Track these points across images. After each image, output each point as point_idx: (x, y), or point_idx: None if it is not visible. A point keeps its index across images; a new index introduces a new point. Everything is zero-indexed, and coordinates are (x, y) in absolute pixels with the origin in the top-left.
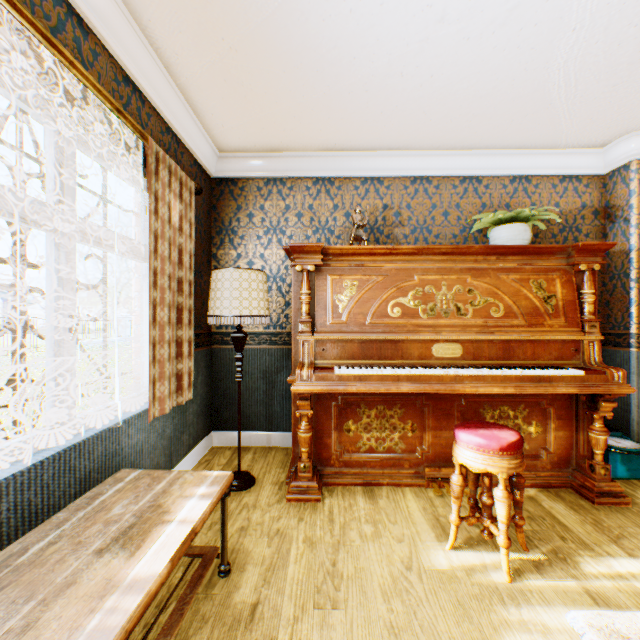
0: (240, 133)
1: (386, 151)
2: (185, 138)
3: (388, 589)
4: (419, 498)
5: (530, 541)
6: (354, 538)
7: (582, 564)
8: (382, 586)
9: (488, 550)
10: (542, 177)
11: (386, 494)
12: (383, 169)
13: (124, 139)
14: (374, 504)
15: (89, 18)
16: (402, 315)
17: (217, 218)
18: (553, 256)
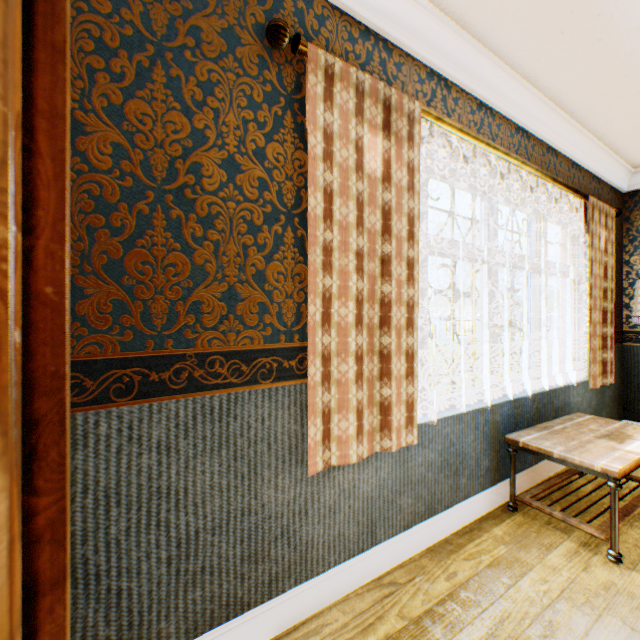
0: None
1: None
2: (603, 176)
3: None
4: None
5: None
6: None
7: None
8: None
9: None
10: None
11: None
12: None
13: (570, 204)
14: None
15: (558, 148)
16: None
17: (628, 228)
18: None
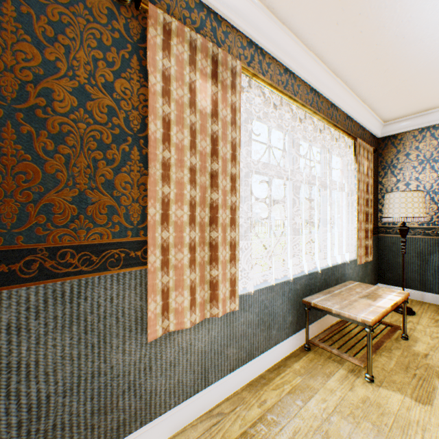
0: (401, 110)
1: None
2: (366, 126)
3: None
4: None
5: None
6: None
7: None
8: None
9: None
10: None
11: None
12: None
13: (345, 143)
14: None
15: (338, 105)
16: None
17: (381, 160)
18: None
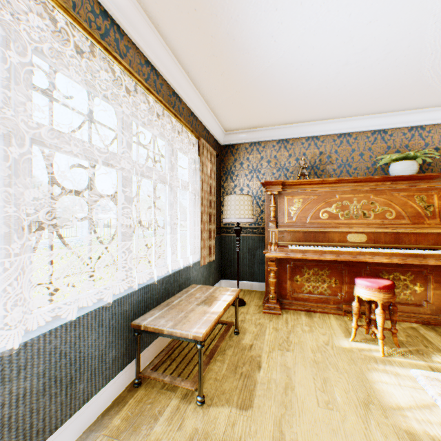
0: (237, 122)
1: (321, 121)
2: (211, 130)
3: (314, 349)
4: (338, 320)
5: (403, 344)
6: (298, 330)
7: (433, 357)
8: (311, 348)
9: (374, 344)
10: (433, 125)
11: (318, 316)
12: (319, 131)
13: (191, 140)
14: (310, 319)
15: (182, 96)
16: (328, 217)
17: (224, 166)
18: (432, 180)
